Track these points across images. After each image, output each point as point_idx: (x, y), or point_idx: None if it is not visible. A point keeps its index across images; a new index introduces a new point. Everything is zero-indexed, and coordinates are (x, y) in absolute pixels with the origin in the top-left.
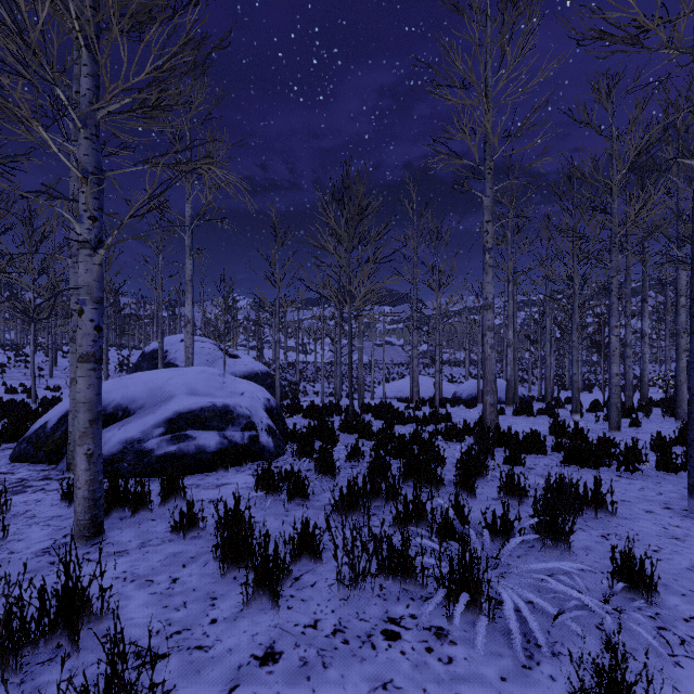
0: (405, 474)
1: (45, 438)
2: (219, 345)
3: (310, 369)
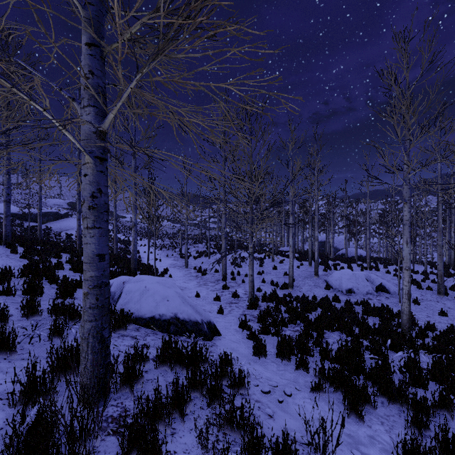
0: (386, 261)
1: (340, 255)
2: (348, 241)
3: (375, 246)
